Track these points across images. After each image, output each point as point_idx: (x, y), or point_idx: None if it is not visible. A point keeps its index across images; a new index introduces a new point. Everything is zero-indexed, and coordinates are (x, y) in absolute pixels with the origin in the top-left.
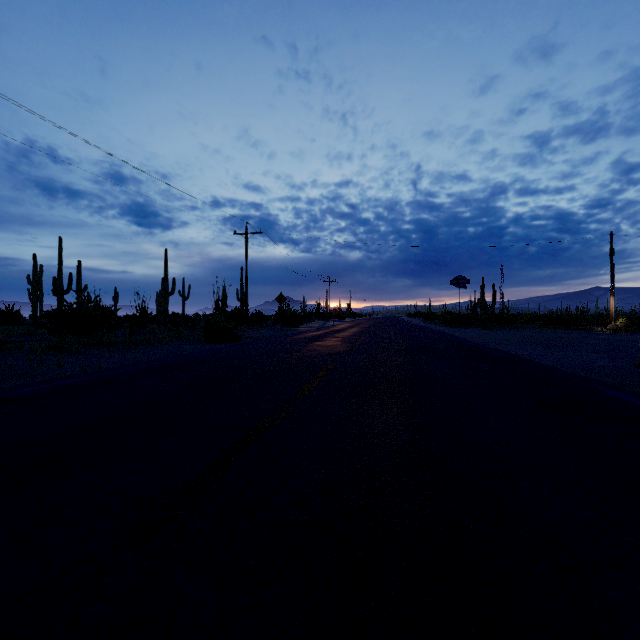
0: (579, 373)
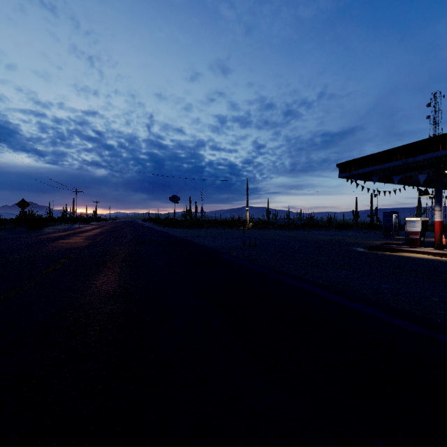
0: (219, 249)
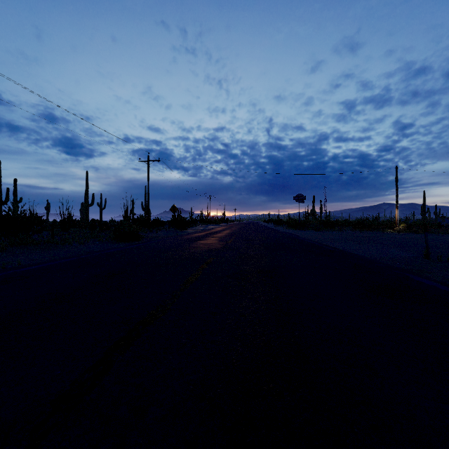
0: (387, 262)
